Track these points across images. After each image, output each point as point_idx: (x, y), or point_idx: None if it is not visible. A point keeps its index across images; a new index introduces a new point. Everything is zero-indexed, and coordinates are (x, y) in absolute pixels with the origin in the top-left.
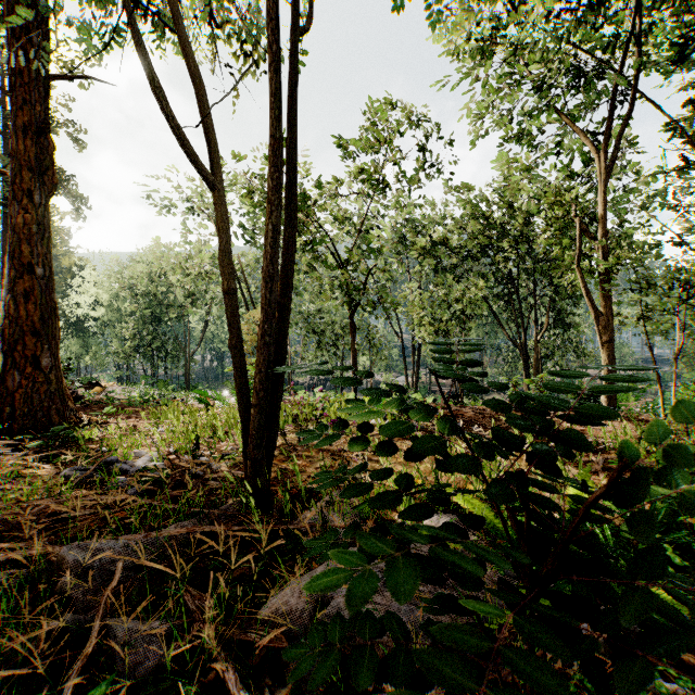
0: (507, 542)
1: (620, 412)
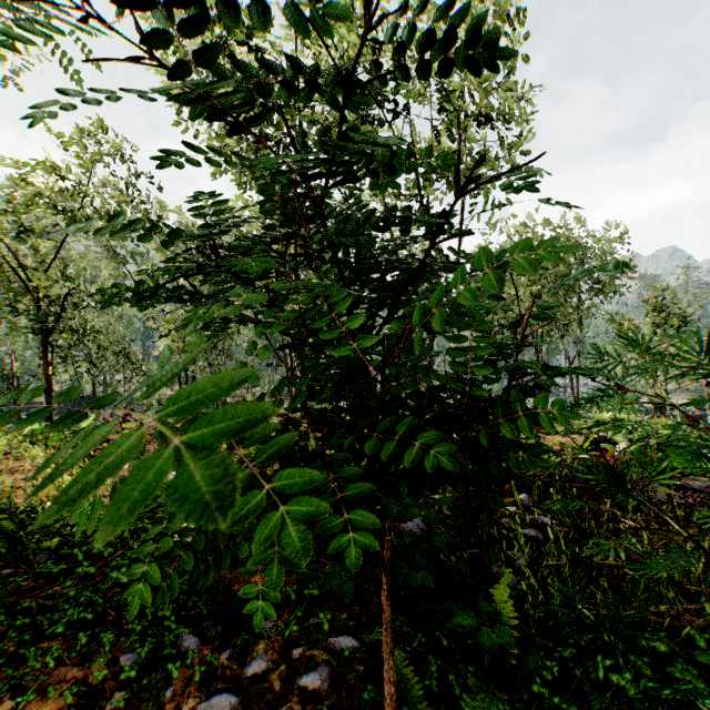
0: (5, 534)
1: (274, 420)
